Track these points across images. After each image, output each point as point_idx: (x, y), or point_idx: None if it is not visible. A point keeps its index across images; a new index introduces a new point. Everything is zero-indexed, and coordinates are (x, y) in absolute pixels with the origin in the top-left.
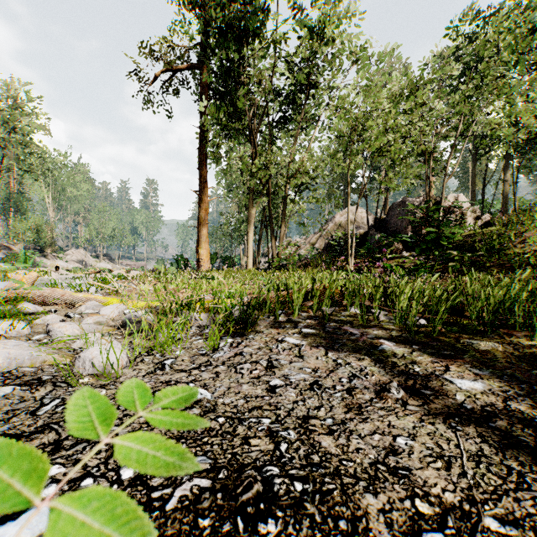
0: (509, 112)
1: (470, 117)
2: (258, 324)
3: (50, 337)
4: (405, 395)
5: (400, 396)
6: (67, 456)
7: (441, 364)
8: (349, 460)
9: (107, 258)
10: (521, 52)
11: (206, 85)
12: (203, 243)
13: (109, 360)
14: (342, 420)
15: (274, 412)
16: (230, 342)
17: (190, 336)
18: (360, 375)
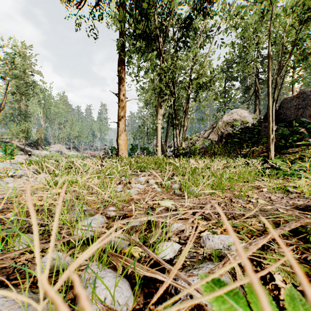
0: None
1: None
2: None
3: None
4: None
5: None
6: None
7: None
8: None
9: (75, 149)
10: None
11: (124, 7)
12: (121, 135)
13: None
14: None
15: None
16: None
17: None
18: None
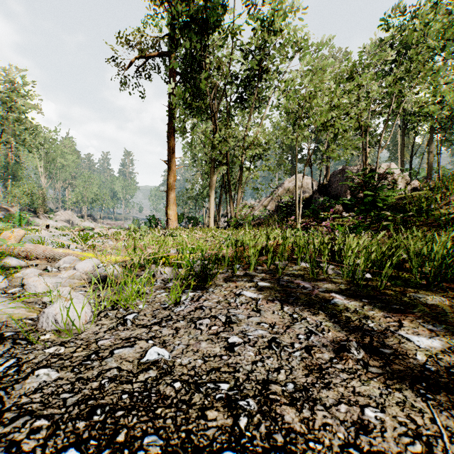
0: (435, 92)
1: (401, 96)
2: (218, 277)
3: (25, 291)
4: (366, 355)
5: (361, 356)
6: (3, 435)
7: (394, 319)
8: (316, 440)
9: (91, 218)
10: (446, 39)
11: (174, 70)
12: (171, 205)
13: (69, 317)
14: (304, 386)
15: (233, 375)
16: (191, 296)
17: (155, 290)
18: (316, 331)
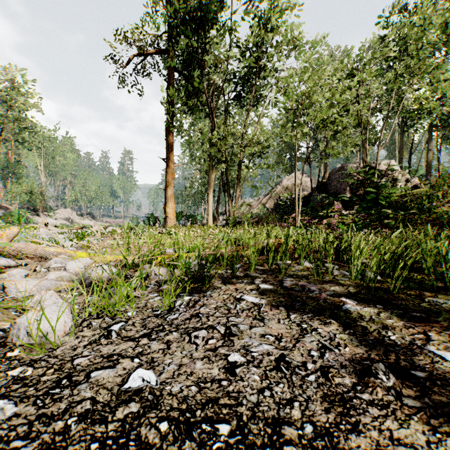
0: (436, 89)
1: (401, 93)
2: (216, 278)
3: (6, 294)
4: (397, 382)
5: (391, 383)
6: None
7: (417, 330)
8: None
9: (90, 216)
10: (448, 34)
11: (173, 67)
12: (170, 203)
13: (41, 331)
14: (326, 428)
15: (234, 410)
16: (186, 301)
17: (148, 293)
18: (331, 346)
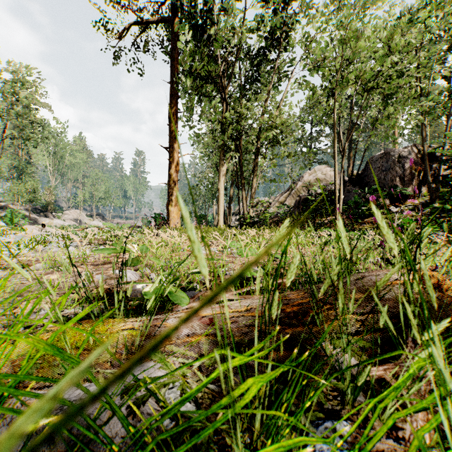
0: None
1: None
2: None
3: None
4: None
5: None
6: None
7: None
8: None
9: (100, 216)
10: None
11: (176, 39)
12: (173, 200)
13: None
14: None
15: None
16: None
17: None
18: None
